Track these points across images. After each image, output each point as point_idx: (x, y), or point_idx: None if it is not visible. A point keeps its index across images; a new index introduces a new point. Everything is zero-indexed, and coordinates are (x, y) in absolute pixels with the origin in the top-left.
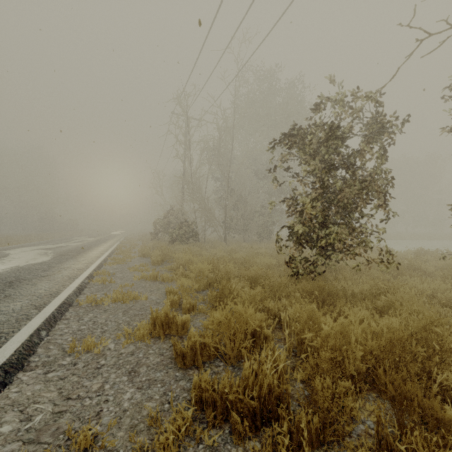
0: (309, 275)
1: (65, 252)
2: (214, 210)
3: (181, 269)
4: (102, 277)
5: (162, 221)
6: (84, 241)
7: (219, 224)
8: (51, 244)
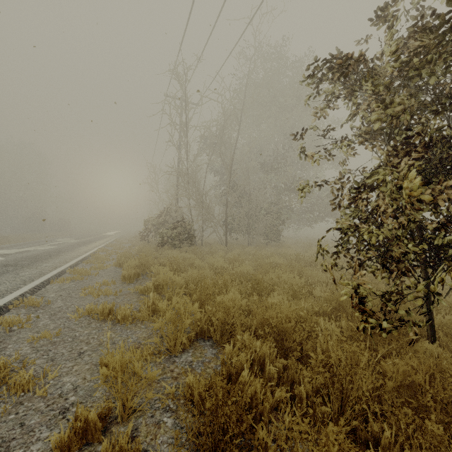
0: (400, 330)
1: (17, 260)
2: (213, 207)
3: (151, 298)
4: (6, 318)
5: (153, 220)
6: (63, 243)
7: (219, 224)
8: (19, 247)
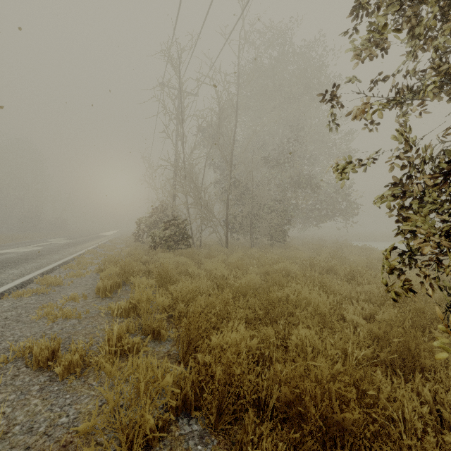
0: None
1: None
2: (212, 204)
3: (115, 333)
4: None
5: (148, 219)
6: (51, 244)
7: (220, 224)
8: (0, 249)
